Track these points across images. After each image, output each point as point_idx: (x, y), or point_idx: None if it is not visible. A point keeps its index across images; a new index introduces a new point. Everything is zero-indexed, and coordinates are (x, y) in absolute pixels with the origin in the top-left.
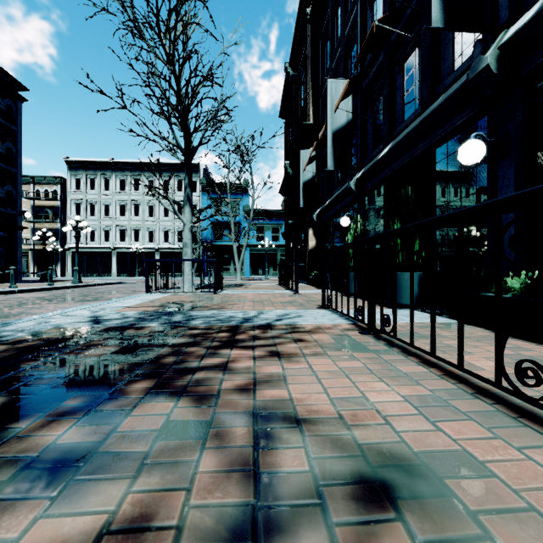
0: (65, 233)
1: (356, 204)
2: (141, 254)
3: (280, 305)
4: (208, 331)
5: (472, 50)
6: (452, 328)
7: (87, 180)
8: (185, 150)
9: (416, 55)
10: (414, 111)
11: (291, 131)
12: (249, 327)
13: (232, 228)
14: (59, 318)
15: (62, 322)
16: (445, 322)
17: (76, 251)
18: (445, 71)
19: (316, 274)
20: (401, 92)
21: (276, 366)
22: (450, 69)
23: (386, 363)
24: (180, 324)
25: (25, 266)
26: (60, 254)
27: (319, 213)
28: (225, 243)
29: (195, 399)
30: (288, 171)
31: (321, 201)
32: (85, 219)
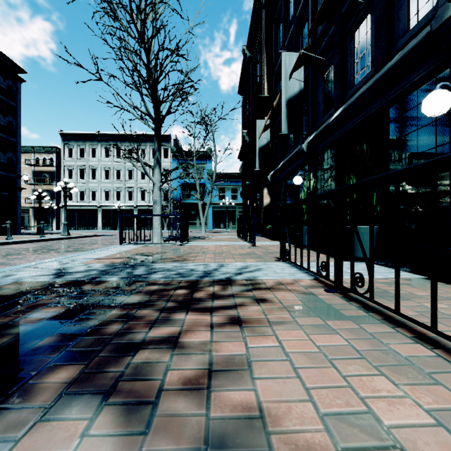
0: (60, 194)
1: (307, 165)
2: (122, 210)
3: (239, 256)
4: (166, 287)
5: (429, 7)
6: (420, 285)
7: (78, 149)
8: (155, 118)
9: (367, 22)
10: (366, 74)
11: (248, 105)
12: (208, 281)
13: (198, 188)
14: (26, 271)
15: (25, 276)
16: (409, 277)
17: (65, 208)
18: (399, 32)
19: (271, 228)
20: (352, 58)
21: (237, 340)
22: (405, 29)
23: (371, 337)
24: (139, 278)
25: (27, 221)
26: (56, 211)
27: (273, 174)
28: (192, 201)
29: (124, 407)
30: (246, 139)
31: (275, 164)
32: (76, 182)
